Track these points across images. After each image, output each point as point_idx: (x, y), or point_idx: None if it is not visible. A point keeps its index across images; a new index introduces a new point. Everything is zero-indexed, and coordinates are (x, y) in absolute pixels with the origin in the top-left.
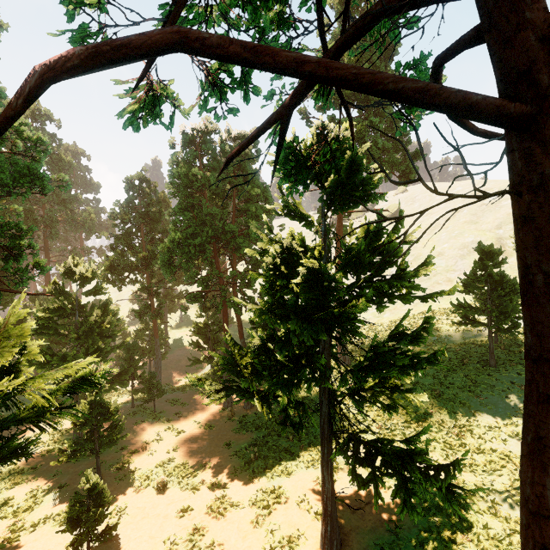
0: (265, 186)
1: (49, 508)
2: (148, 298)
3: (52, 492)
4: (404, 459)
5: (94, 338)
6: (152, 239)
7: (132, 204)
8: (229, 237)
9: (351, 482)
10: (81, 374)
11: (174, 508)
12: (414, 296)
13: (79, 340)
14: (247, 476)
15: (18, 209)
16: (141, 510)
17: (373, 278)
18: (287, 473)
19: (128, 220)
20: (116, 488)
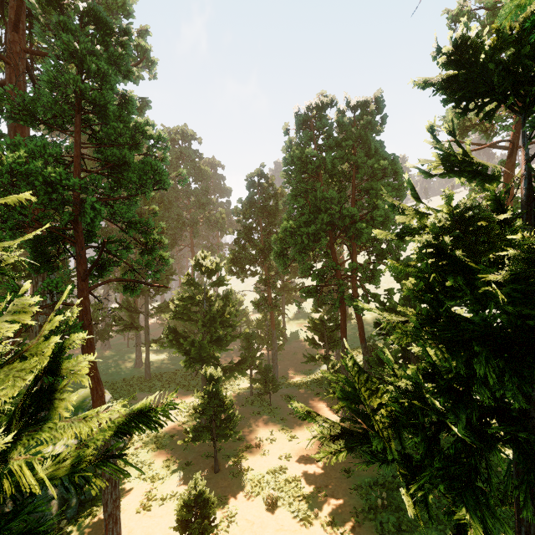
0: (393, 157)
1: (176, 484)
2: (265, 290)
3: (180, 467)
4: None
5: (216, 327)
6: (269, 232)
7: (252, 201)
8: (347, 223)
9: None
10: (138, 407)
11: None
12: None
13: (205, 328)
14: (372, 529)
15: (155, 209)
16: (249, 525)
17: None
18: None
19: (248, 215)
20: (229, 485)
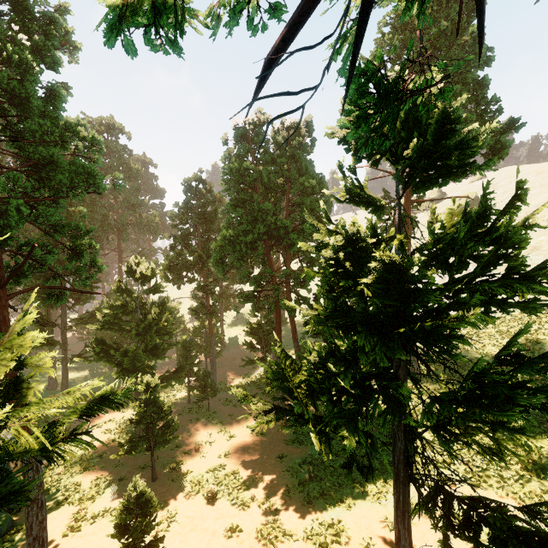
0: (321, 177)
1: (108, 500)
2: (203, 297)
3: (113, 484)
4: (531, 544)
5: (152, 335)
6: (208, 238)
7: (190, 205)
8: (281, 233)
9: (430, 532)
10: (100, 392)
11: (222, 524)
12: (541, 304)
13: (139, 337)
14: (300, 499)
15: (83, 211)
16: (190, 520)
17: (475, 277)
18: (347, 505)
19: (186, 220)
20: (168, 490)
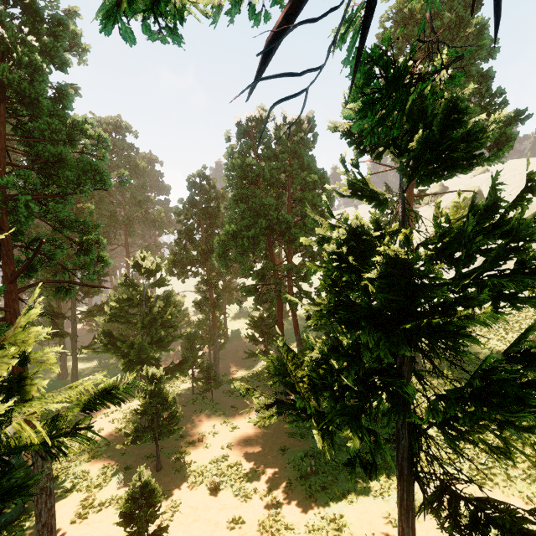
0: (323, 172)
1: (115, 488)
2: (207, 290)
3: (119, 472)
4: None
5: (157, 328)
6: (211, 233)
7: (194, 201)
8: (283, 228)
9: (434, 530)
10: (103, 387)
11: (225, 515)
12: None
13: (145, 329)
14: (302, 492)
15: (91, 207)
16: (193, 511)
17: (483, 272)
18: (349, 499)
19: (190, 216)
20: (172, 479)
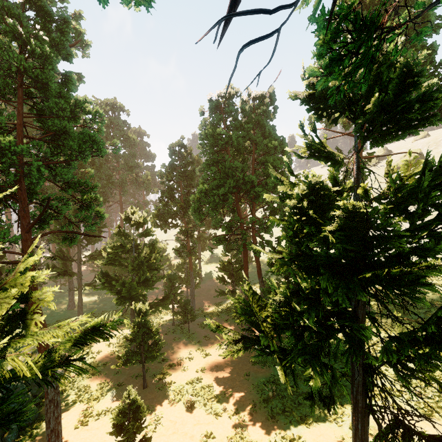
0: (282, 139)
1: (109, 401)
2: (184, 239)
3: (113, 388)
4: None
5: (144, 270)
6: (188, 192)
7: (174, 166)
8: (248, 187)
9: None
10: (92, 323)
11: (198, 430)
12: None
13: (134, 271)
14: (265, 414)
15: (91, 171)
16: (172, 424)
17: (438, 224)
18: (307, 422)
19: (171, 178)
20: (156, 396)
